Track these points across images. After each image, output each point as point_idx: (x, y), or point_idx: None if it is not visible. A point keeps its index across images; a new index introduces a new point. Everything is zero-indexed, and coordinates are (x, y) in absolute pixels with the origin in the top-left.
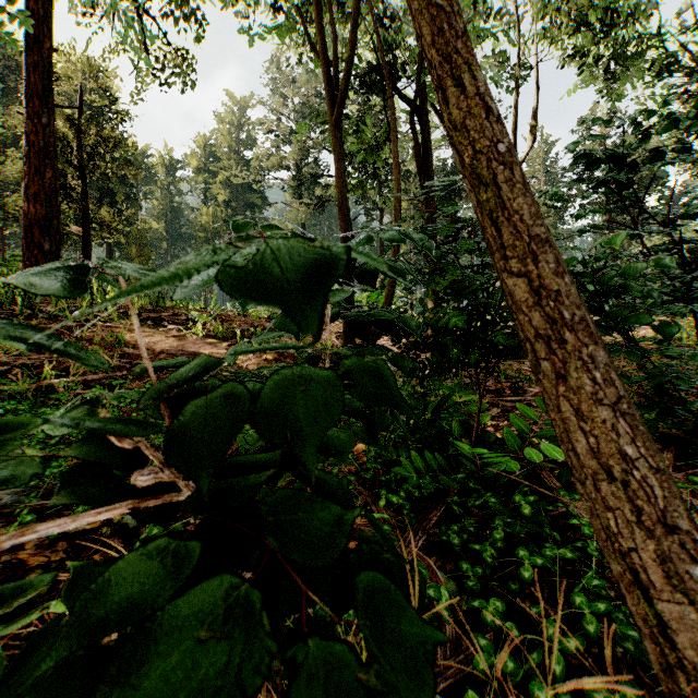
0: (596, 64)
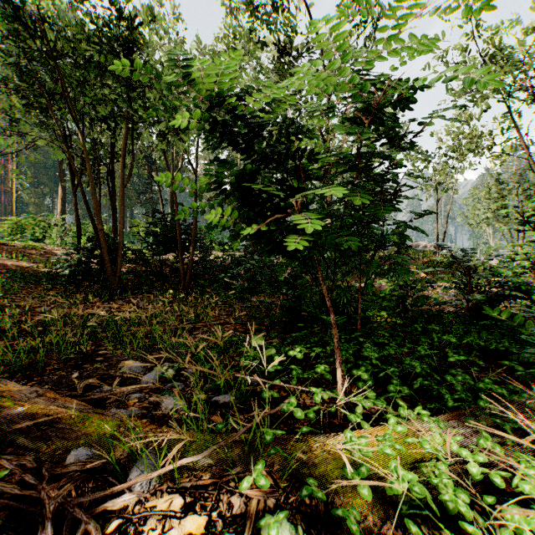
0: None
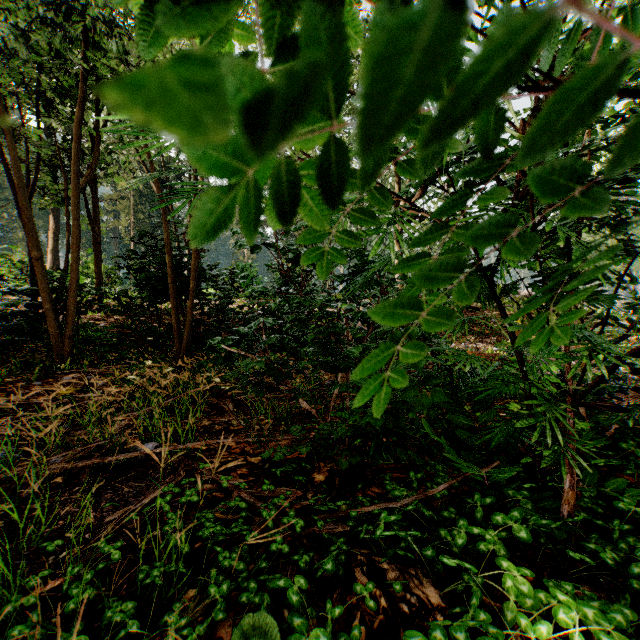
0: None
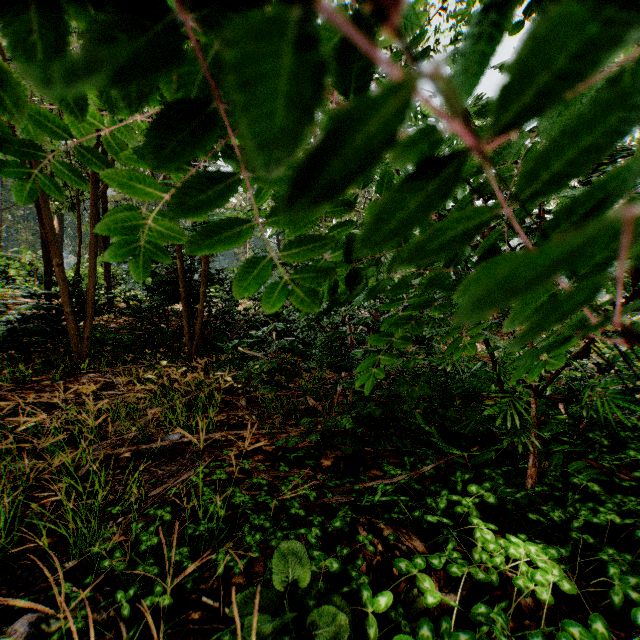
0: None
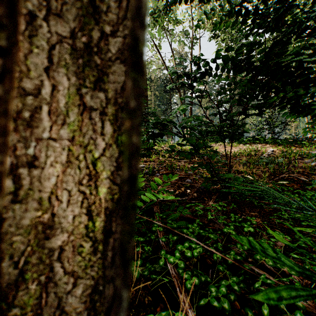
0: (222, 41)
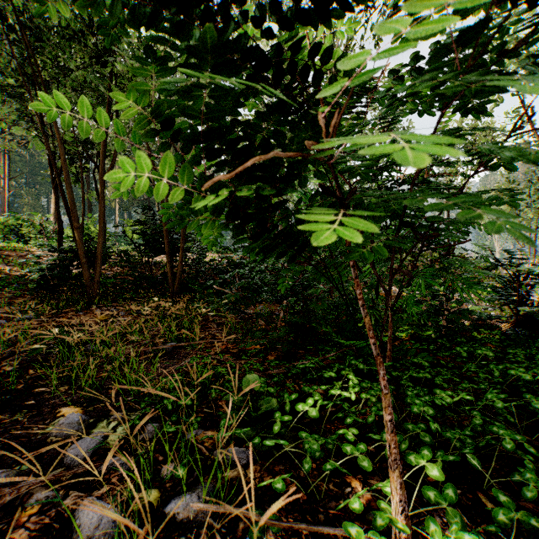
0: None
